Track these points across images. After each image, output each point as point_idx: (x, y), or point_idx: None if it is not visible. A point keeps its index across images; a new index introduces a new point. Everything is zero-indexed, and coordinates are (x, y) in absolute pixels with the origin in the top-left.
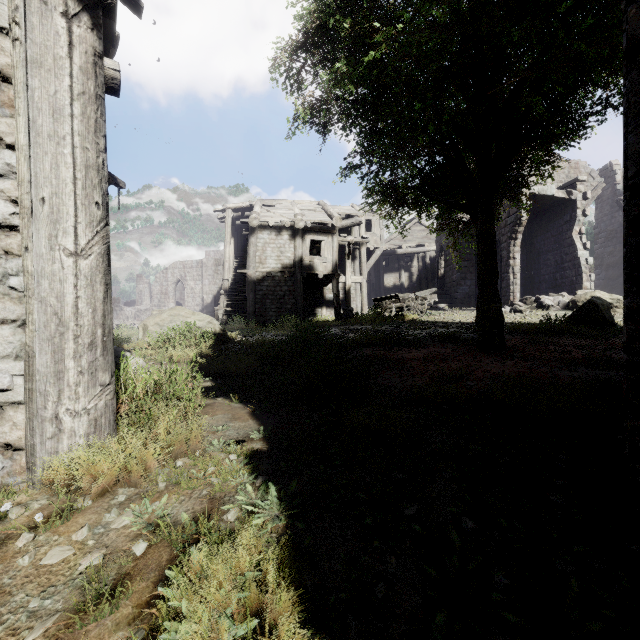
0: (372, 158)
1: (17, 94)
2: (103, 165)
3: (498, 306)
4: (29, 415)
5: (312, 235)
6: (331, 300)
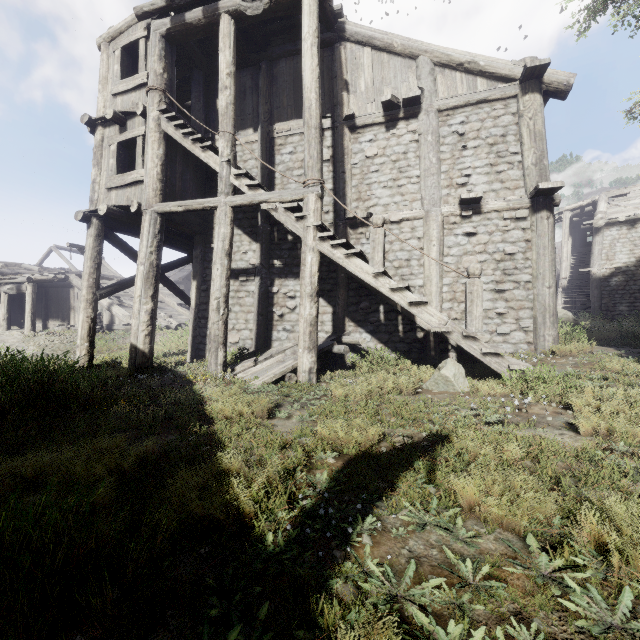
0: None
1: (532, 245)
2: (554, 258)
3: None
4: (535, 334)
5: None
6: None
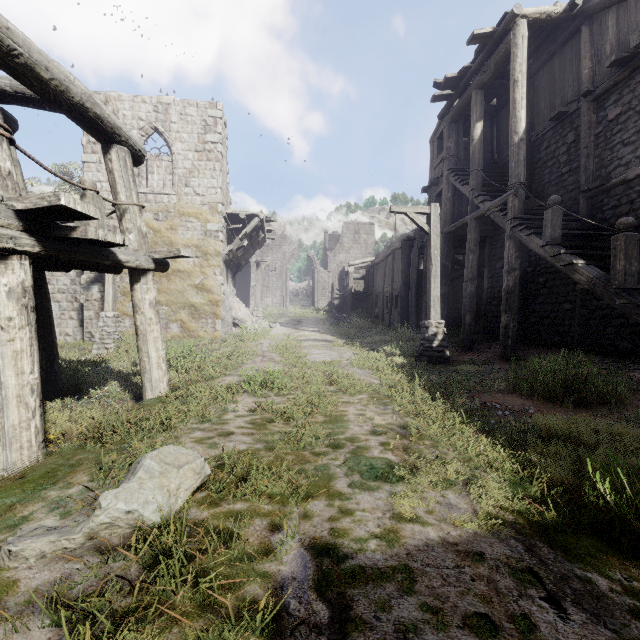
0: None
1: None
2: None
3: None
4: None
5: None
6: None
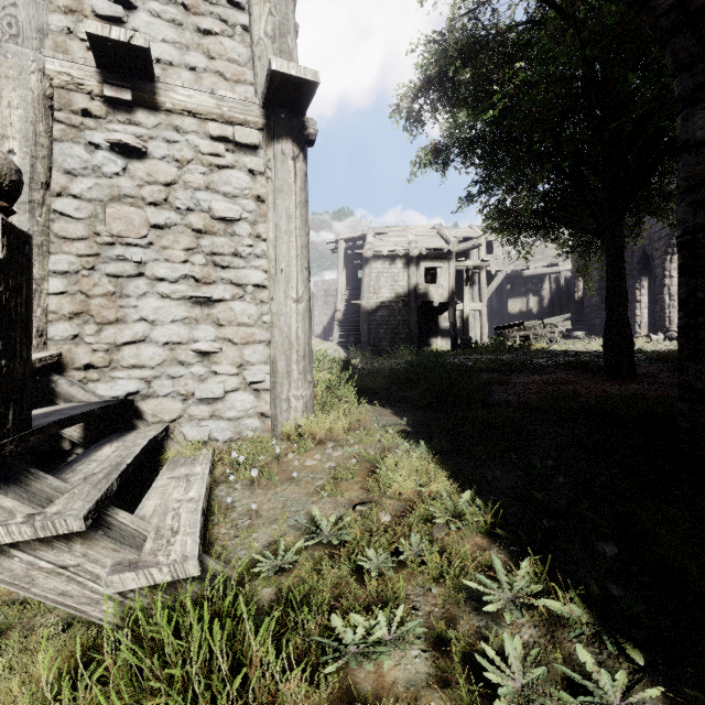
0: (492, 186)
1: (269, 209)
2: (308, 243)
3: (627, 332)
4: (273, 397)
5: (427, 262)
6: (447, 329)
